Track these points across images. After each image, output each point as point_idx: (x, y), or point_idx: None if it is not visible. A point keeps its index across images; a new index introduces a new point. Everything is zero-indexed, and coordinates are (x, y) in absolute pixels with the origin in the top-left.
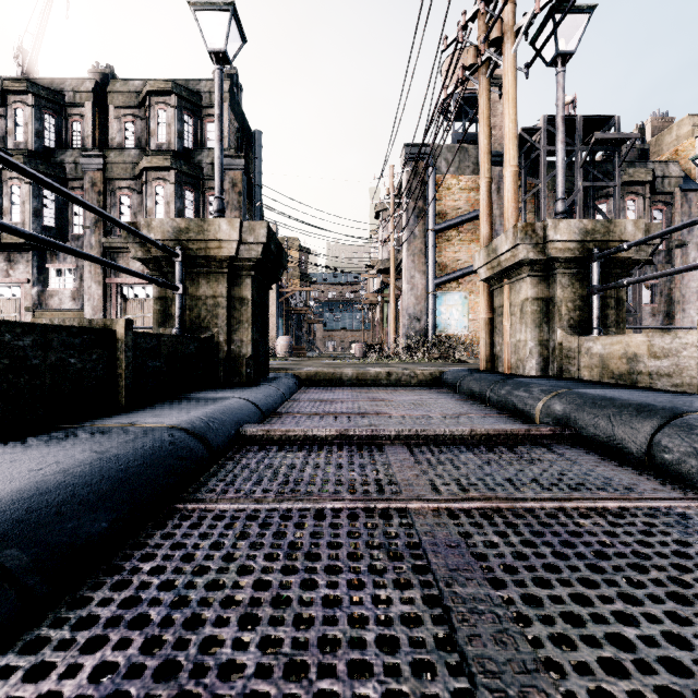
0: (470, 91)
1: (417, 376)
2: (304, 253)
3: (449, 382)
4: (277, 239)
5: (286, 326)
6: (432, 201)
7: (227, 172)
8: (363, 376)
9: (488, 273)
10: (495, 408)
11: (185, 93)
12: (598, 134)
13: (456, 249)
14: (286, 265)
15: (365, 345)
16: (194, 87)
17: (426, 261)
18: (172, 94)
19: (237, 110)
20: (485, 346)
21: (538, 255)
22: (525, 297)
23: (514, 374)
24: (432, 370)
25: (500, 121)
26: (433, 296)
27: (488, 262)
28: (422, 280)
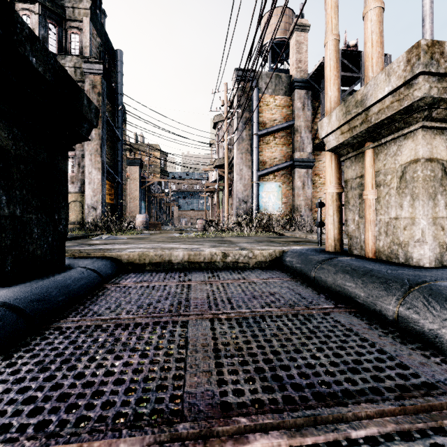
0: (281, 39)
1: (255, 257)
2: (163, 156)
3: (297, 267)
4: (55, 60)
5: (148, 207)
6: (256, 113)
7: (87, 75)
8: (196, 258)
9: (341, 138)
10: (435, 349)
11: (49, 4)
12: None
13: (273, 150)
14: (93, 120)
15: (205, 221)
16: (59, 2)
17: (251, 158)
18: (36, 2)
19: (99, 28)
20: (333, 224)
21: (442, 93)
22: (410, 158)
23: (394, 263)
24: (271, 250)
25: (304, 57)
26: (256, 184)
27: (345, 122)
28: (248, 172)
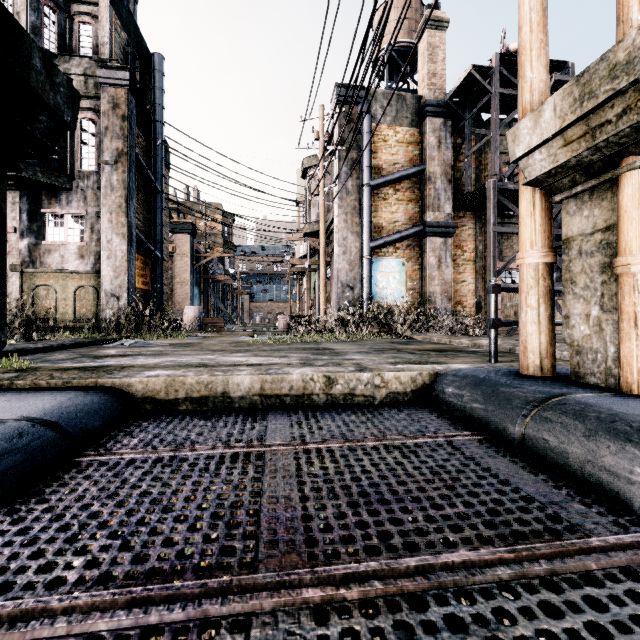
0: (404, 43)
1: (386, 385)
2: (228, 220)
3: (475, 409)
4: None
5: (204, 296)
6: (367, 152)
7: (105, 88)
8: (275, 388)
9: (563, 153)
10: None
11: None
12: (558, 75)
13: (393, 209)
14: (63, 110)
15: (290, 317)
16: None
17: (361, 220)
18: None
19: (126, 18)
20: (539, 323)
21: None
22: None
23: None
24: (415, 371)
25: (440, 69)
26: (368, 261)
27: (577, 118)
28: (356, 243)
